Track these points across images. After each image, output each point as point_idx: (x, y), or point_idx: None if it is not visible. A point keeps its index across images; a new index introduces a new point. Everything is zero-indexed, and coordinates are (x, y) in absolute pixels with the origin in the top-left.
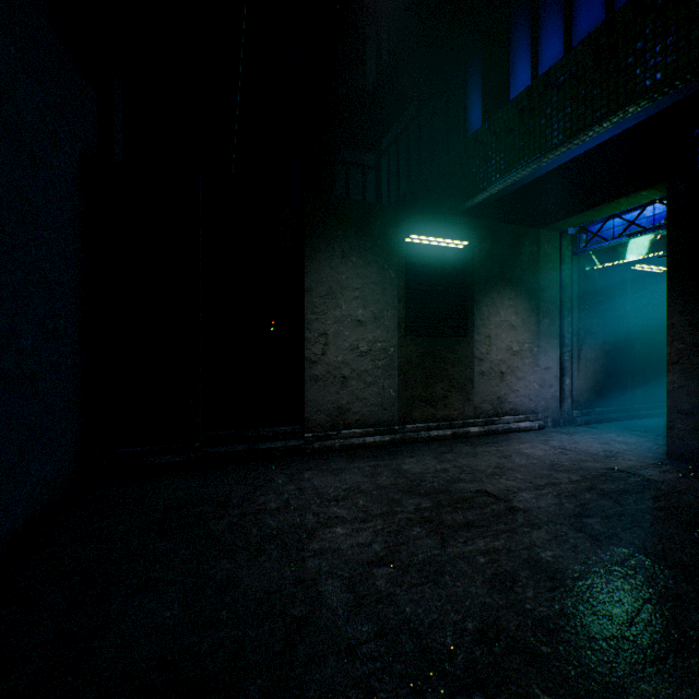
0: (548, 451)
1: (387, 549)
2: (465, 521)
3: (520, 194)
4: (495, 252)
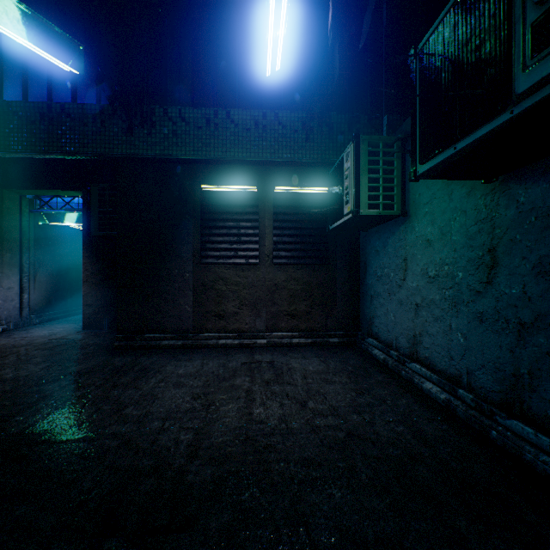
0: (12, 340)
1: None
2: None
3: None
4: None
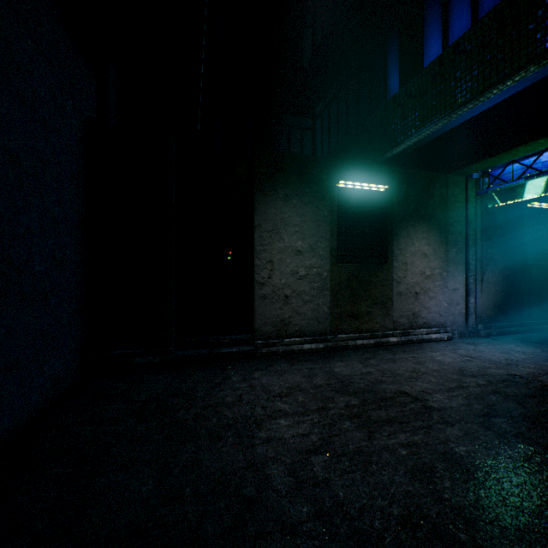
0: (457, 359)
1: (322, 440)
2: (388, 417)
3: (431, 146)
4: (410, 194)
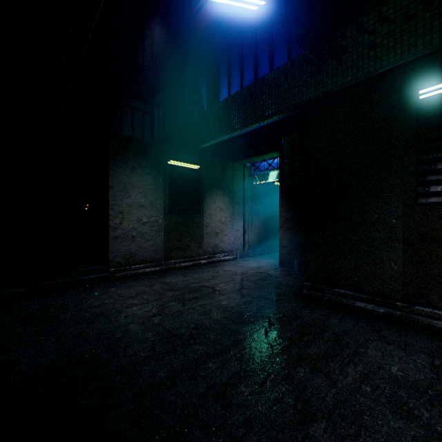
0: (235, 268)
1: (159, 311)
2: (194, 297)
3: (226, 144)
4: (214, 172)
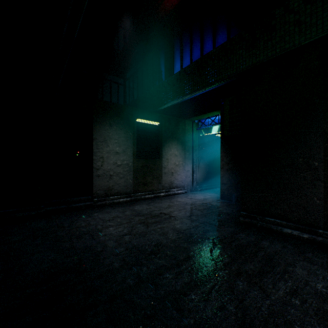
0: (186, 199)
1: (128, 231)
2: (155, 221)
3: (179, 106)
4: (170, 127)
